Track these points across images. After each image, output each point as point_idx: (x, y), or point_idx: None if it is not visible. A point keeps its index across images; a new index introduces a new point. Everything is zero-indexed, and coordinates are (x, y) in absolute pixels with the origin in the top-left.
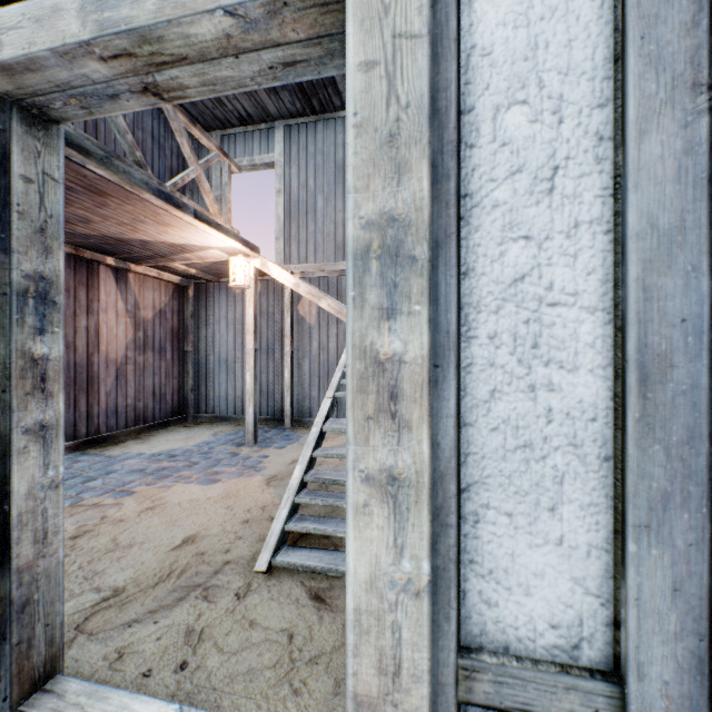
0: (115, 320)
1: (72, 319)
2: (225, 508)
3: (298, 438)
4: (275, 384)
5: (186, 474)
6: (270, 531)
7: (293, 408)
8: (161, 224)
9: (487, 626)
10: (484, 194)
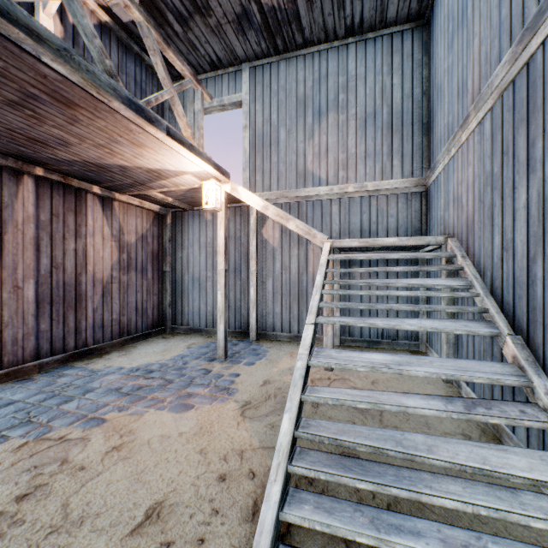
0: (101, 244)
1: (61, 242)
2: (198, 453)
3: (265, 353)
4: (241, 300)
5: (159, 396)
6: (259, 522)
7: (257, 323)
8: (136, 144)
9: None
10: None
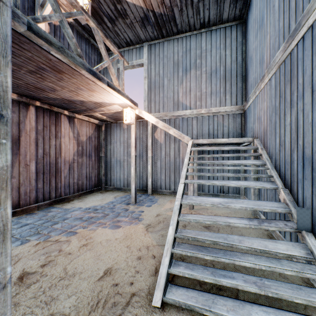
0: (68, 141)
1: (48, 141)
2: (126, 247)
3: (156, 201)
4: (143, 172)
5: (103, 221)
6: (159, 273)
7: (152, 184)
8: (90, 90)
9: None
10: None
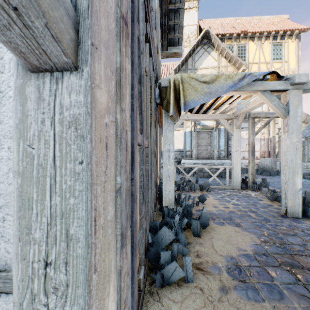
0: None
1: None
2: None
3: None
4: None
5: None
6: None
7: None
8: None
9: (8, 261)
10: (7, 92)
